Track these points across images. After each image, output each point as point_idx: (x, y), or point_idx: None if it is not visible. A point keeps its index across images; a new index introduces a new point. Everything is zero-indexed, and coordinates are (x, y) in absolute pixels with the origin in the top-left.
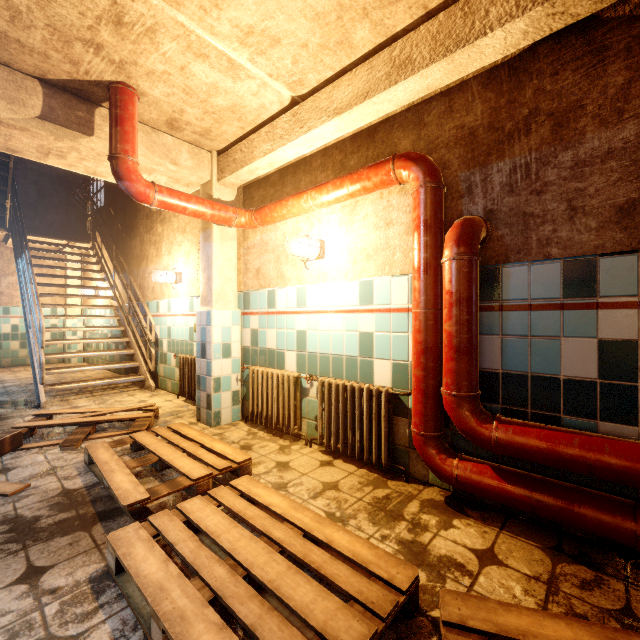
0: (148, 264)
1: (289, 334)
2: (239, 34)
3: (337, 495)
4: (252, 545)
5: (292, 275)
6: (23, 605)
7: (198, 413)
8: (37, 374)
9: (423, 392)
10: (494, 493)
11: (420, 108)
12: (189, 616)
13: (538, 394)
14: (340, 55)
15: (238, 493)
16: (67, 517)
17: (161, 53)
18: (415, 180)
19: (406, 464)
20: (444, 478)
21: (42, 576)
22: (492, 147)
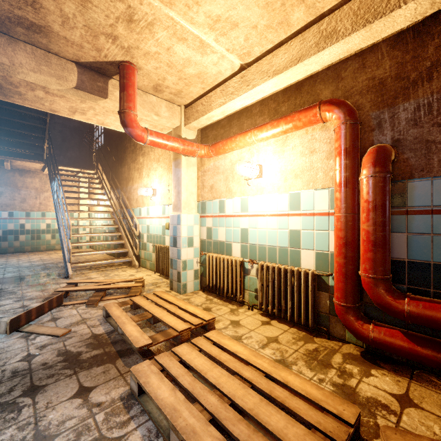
0: (133, 183)
1: (235, 231)
2: (210, 22)
3: (279, 347)
4: (230, 381)
5: (237, 189)
6: (81, 413)
7: (171, 284)
8: (66, 256)
9: (344, 274)
10: (405, 352)
11: (338, 66)
12: (198, 431)
13: (439, 278)
14: (279, 32)
15: (211, 342)
16: (98, 353)
17: (155, 39)
18: (337, 119)
19: (327, 326)
20: (362, 338)
21: (90, 393)
22: (399, 92)
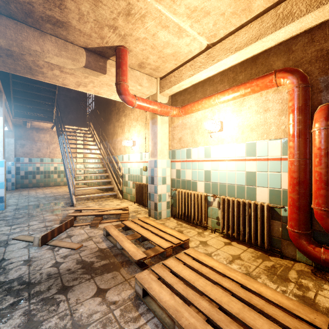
0: (117, 137)
1: (199, 172)
2: (188, 12)
3: (242, 263)
4: (215, 290)
5: (201, 141)
6: (102, 309)
7: (149, 212)
8: (71, 190)
9: (298, 207)
10: None
11: (289, 42)
12: None
13: None
14: (242, 17)
15: (191, 258)
16: (106, 263)
17: (145, 28)
18: (291, 83)
19: (279, 248)
20: (314, 259)
21: (106, 294)
22: None
